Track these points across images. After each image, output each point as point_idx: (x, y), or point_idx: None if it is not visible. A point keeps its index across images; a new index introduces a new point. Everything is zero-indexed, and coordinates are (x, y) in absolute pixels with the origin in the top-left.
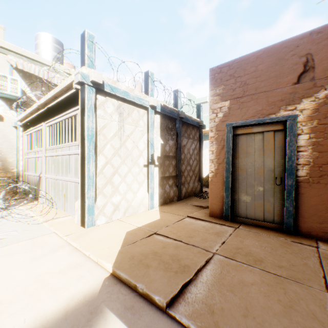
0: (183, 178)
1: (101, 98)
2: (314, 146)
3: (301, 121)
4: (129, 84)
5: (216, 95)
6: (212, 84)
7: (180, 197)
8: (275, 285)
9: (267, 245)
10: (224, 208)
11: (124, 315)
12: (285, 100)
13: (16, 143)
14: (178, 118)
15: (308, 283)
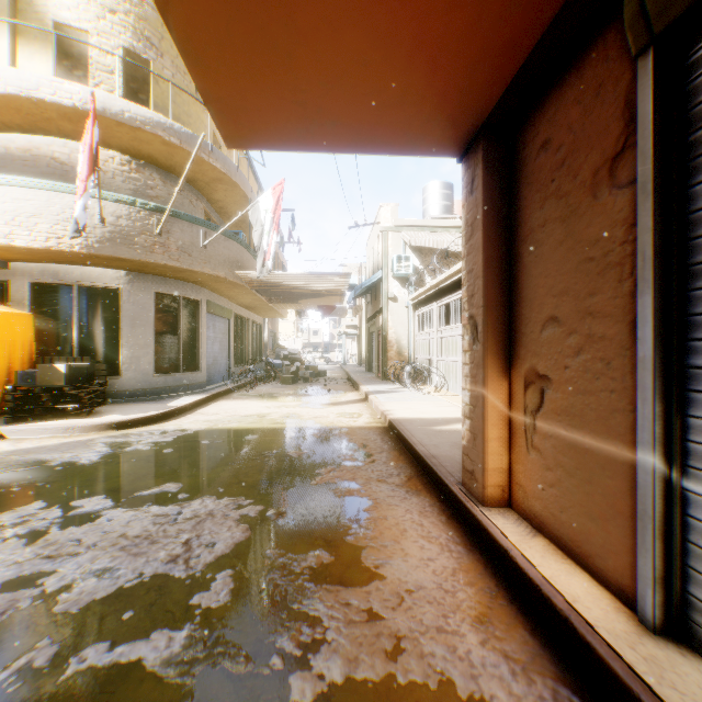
0: None
1: None
2: None
3: None
4: None
5: None
6: None
7: None
8: None
9: None
10: None
11: None
12: None
13: (407, 324)
14: None
15: None
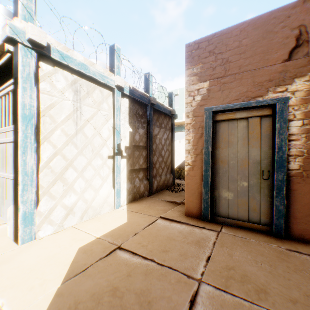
0: (154, 170)
1: (47, 68)
2: (308, 134)
3: (293, 105)
4: None
5: (193, 74)
6: (188, 63)
7: (151, 191)
8: None
9: (262, 259)
10: (203, 206)
11: None
12: (274, 80)
13: None
14: (149, 104)
15: None
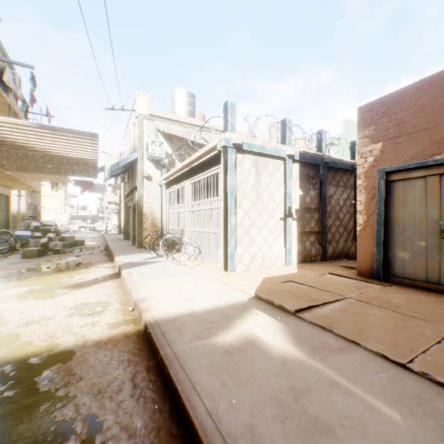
0: (329, 234)
1: (240, 156)
2: None
3: None
4: (263, 128)
5: (364, 137)
6: (360, 125)
7: (325, 256)
8: (398, 319)
9: (414, 300)
10: (374, 266)
11: (265, 312)
12: None
13: (160, 200)
14: (321, 164)
15: (438, 323)
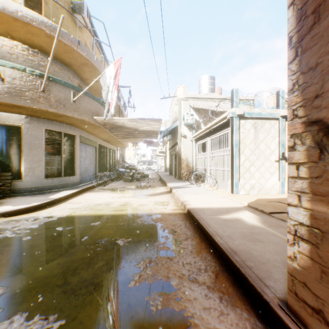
0: None
1: (242, 121)
2: None
3: None
4: (267, 94)
5: None
6: None
7: None
8: None
9: None
10: None
11: (251, 212)
12: None
13: (191, 150)
14: None
15: None
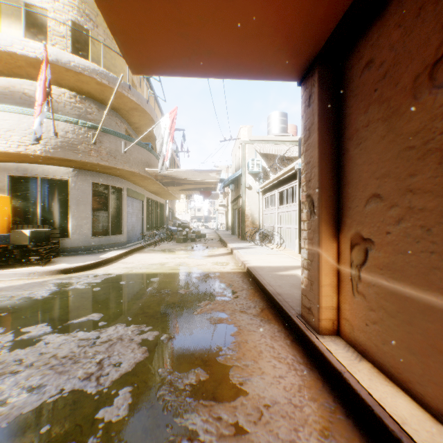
0: None
1: None
2: None
3: None
4: None
5: None
6: None
7: None
8: None
9: None
10: None
11: None
12: None
13: (258, 204)
14: None
15: None
